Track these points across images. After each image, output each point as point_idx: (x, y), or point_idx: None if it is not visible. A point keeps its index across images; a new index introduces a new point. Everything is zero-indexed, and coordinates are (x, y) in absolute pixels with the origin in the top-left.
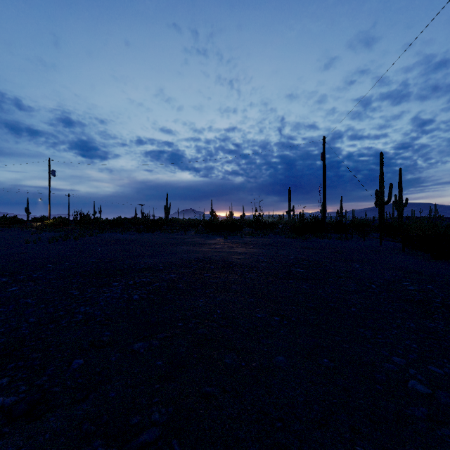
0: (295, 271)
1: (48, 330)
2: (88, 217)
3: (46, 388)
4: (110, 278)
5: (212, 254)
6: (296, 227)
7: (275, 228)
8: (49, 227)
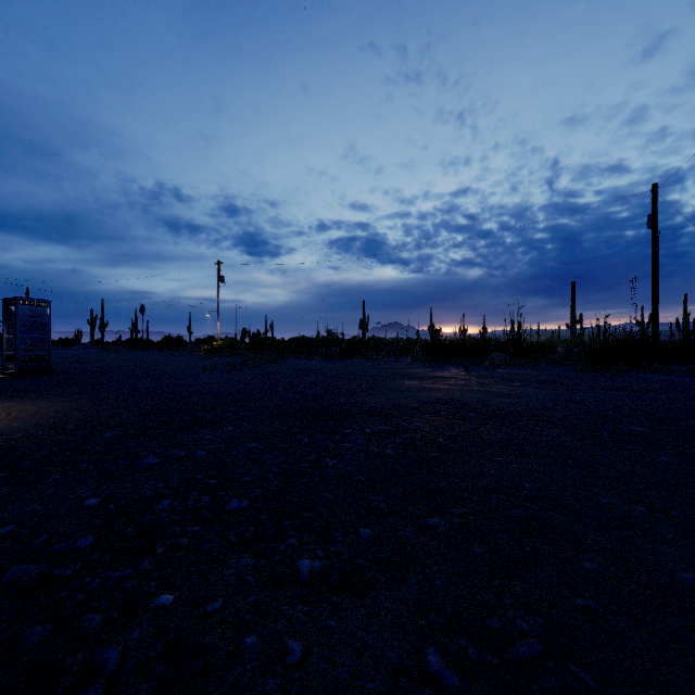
0: (629, 430)
1: (302, 484)
2: (263, 337)
3: (346, 558)
4: (334, 423)
5: (460, 394)
6: (595, 352)
7: (551, 354)
8: (218, 350)
